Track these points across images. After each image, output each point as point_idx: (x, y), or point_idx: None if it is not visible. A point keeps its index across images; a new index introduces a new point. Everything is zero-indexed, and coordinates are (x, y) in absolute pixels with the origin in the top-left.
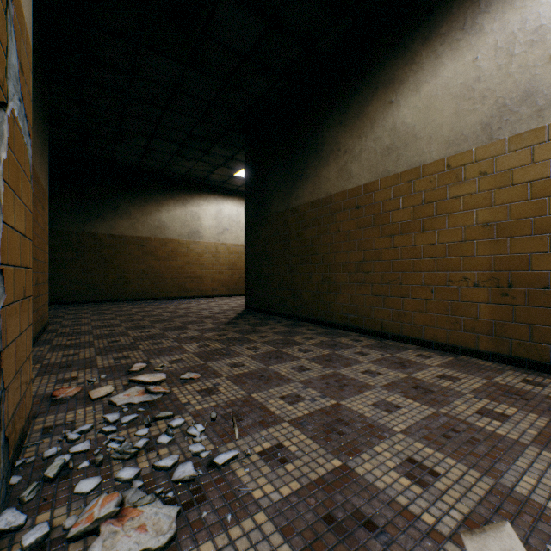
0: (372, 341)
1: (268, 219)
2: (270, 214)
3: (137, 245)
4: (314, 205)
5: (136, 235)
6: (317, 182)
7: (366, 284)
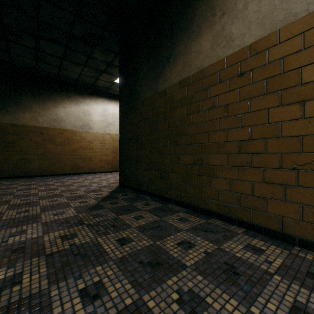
0: (277, 251)
1: (137, 105)
2: (140, 101)
3: (37, 133)
4: (183, 83)
5: (36, 125)
6: (186, 59)
7: (254, 168)
